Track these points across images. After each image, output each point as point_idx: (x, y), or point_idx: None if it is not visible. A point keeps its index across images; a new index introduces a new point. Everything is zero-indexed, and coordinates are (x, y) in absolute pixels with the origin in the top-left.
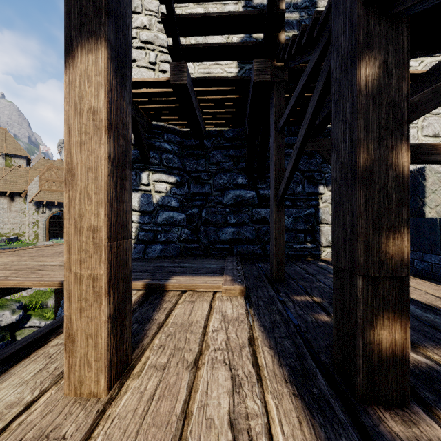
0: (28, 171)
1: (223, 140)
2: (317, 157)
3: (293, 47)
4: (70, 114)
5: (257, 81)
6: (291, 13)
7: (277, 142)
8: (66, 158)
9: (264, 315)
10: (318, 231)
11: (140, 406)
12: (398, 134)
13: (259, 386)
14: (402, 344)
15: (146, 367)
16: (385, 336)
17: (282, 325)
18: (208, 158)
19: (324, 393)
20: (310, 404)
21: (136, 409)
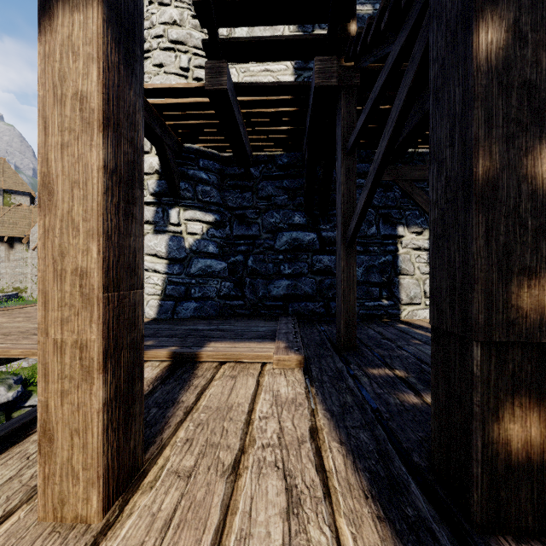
0: (31, 211)
1: (275, 168)
2: (395, 190)
3: (368, 36)
4: (47, 102)
5: (319, 86)
6: (362, 5)
7: (346, 166)
8: (41, 168)
9: (331, 396)
10: (397, 284)
11: (149, 539)
12: (536, 129)
13: (327, 504)
14: (541, 444)
15: (163, 474)
16: (516, 432)
17: (356, 410)
18: (256, 190)
19: (422, 514)
20: (404, 534)
21: (142, 544)
